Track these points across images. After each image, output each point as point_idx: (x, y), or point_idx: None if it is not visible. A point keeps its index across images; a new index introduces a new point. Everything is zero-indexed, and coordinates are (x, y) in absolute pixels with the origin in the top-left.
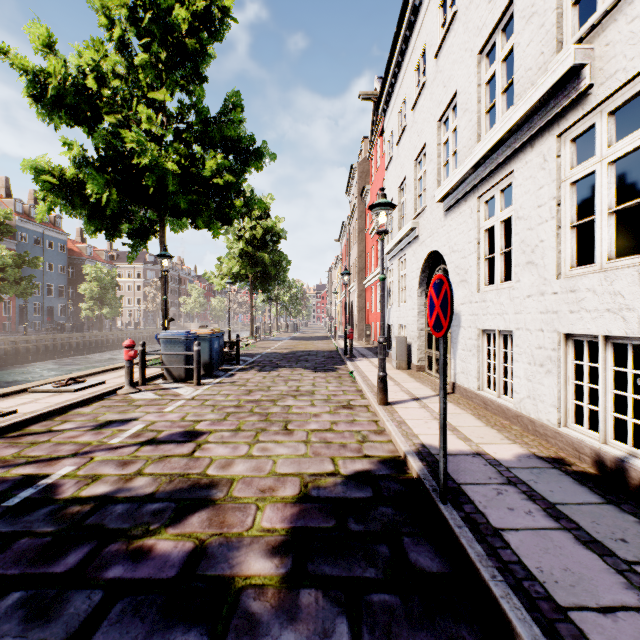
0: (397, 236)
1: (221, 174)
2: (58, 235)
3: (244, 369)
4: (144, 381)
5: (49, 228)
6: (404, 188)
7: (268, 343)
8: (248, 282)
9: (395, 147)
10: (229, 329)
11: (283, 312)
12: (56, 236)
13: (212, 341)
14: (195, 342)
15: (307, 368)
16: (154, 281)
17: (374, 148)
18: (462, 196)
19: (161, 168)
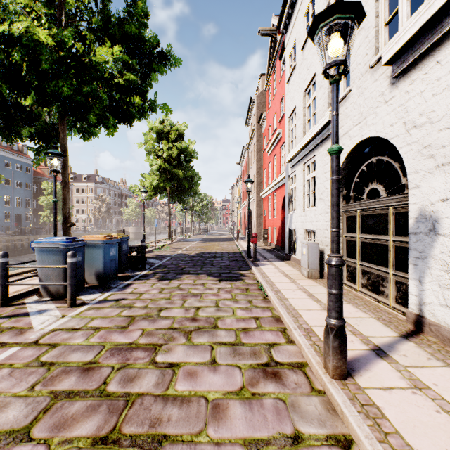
0: (305, 137)
1: (121, 71)
2: (25, 160)
3: (145, 276)
4: (4, 301)
5: (17, 154)
6: (311, 90)
7: (181, 244)
8: (167, 194)
9: (299, 54)
10: (144, 233)
11: (197, 219)
12: (23, 161)
13: (106, 248)
14: (68, 252)
15: (211, 275)
16: (100, 195)
17: (271, 78)
18: (449, 29)
19: (31, 40)
